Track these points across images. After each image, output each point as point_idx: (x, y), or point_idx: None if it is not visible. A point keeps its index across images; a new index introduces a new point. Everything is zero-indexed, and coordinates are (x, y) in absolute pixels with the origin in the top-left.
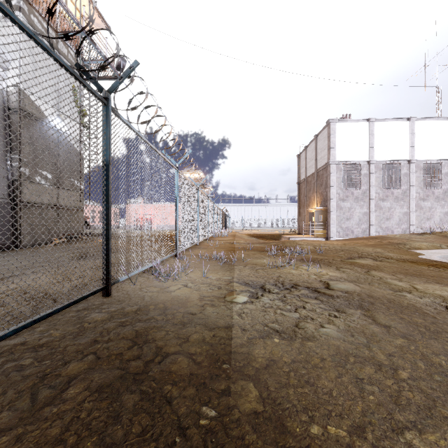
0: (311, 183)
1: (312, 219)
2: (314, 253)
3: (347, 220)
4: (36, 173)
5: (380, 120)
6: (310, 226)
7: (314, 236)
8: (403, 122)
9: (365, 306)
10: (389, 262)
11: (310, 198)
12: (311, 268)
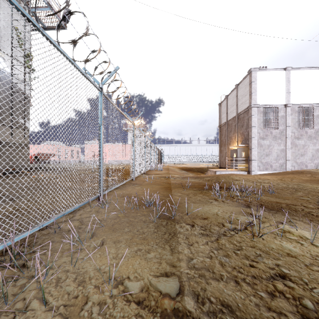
0: (231, 125)
1: (234, 155)
2: (262, 192)
3: (266, 156)
4: None
5: (295, 69)
6: (233, 161)
7: (237, 170)
8: (316, 71)
9: None
10: None
11: (231, 138)
12: (306, 233)
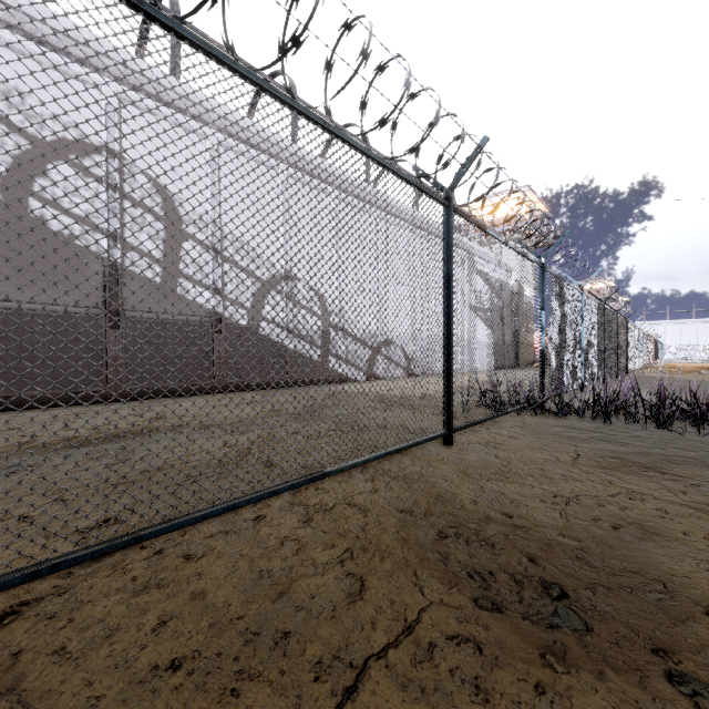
0: None
1: None
2: None
3: None
4: (522, 326)
5: None
6: None
7: None
8: None
9: None
10: None
11: None
12: None
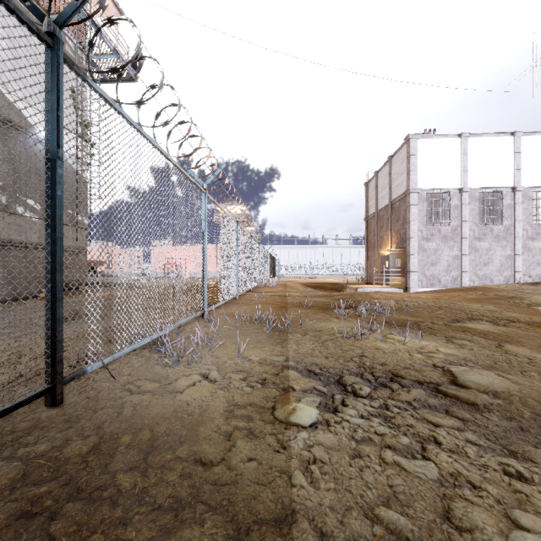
0: (383, 218)
1: (385, 264)
2: (400, 311)
3: (432, 266)
4: (17, 202)
5: (475, 136)
6: (384, 273)
7: (389, 287)
8: (506, 138)
9: None
10: (519, 327)
11: (382, 237)
12: (407, 339)
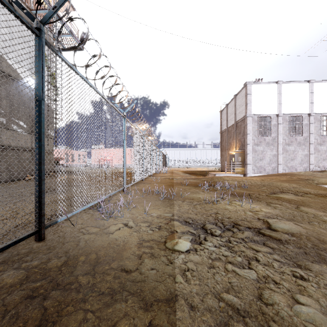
0: (231, 132)
1: (232, 159)
2: (240, 187)
3: (260, 161)
4: (12, 123)
5: (286, 82)
6: (231, 165)
7: (234, 173)
8: (304, 84)
9: (326, 258)
10: (310, 197)
11: (230, 143)
12: (243, 203)
